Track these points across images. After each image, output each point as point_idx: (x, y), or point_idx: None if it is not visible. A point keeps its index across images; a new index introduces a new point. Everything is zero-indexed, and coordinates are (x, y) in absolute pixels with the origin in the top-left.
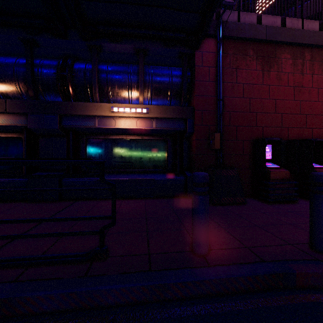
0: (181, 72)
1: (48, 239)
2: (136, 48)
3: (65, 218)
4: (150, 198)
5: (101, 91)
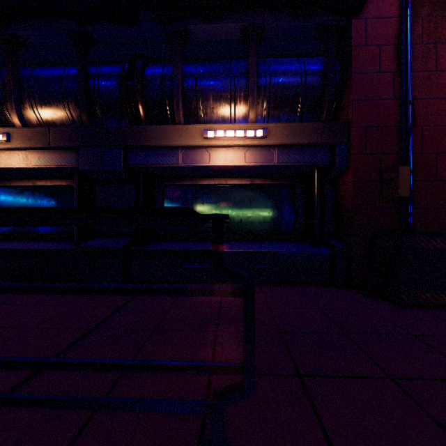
0: (322, 63)
1: (97, 379)
2: (245, 26)
3: (126, 364)
4: (268, 284)
5: (186, 107)
